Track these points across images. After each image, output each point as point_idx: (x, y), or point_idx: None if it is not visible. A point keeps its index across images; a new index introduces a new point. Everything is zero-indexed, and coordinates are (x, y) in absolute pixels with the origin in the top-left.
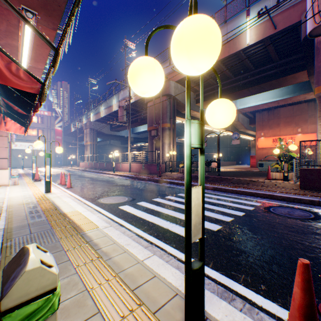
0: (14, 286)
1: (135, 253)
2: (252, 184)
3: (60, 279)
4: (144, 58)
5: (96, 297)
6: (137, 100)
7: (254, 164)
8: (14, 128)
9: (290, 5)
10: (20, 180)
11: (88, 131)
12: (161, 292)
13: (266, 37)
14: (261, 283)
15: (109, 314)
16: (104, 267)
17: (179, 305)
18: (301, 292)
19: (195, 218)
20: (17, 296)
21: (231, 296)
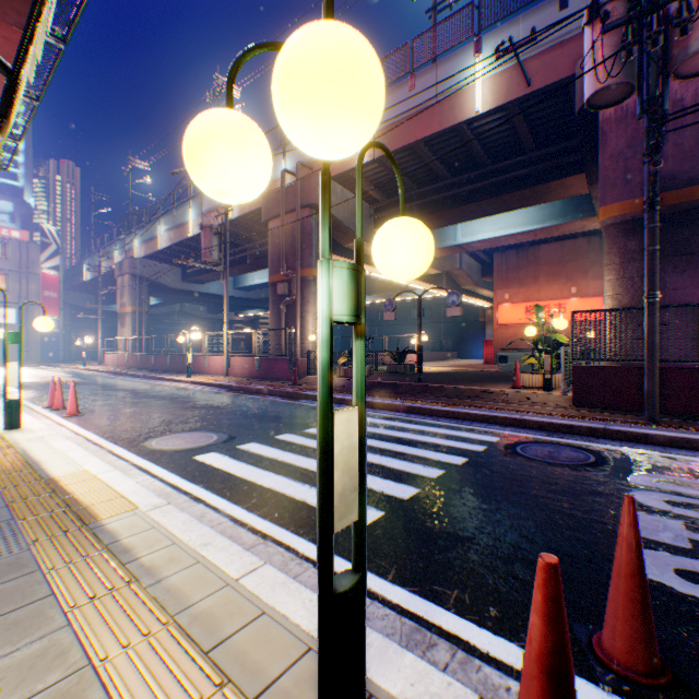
0: None
1: (221, 563)
2: (485, 398)
3: (23, 644)
4: (221, 112)
5: (112, 679)
6: (244, 213)
7: (490, 357)
8: None
9: (555, 42)
10: None
11: (126, 281)
12: (274, 649)
13: (511, 100)
14: (489, 603)
15: None
16: (142, 603)
17: (312, 674)
18: (542, 623)
19: (344, 478)
20: None
21: (430, 639)
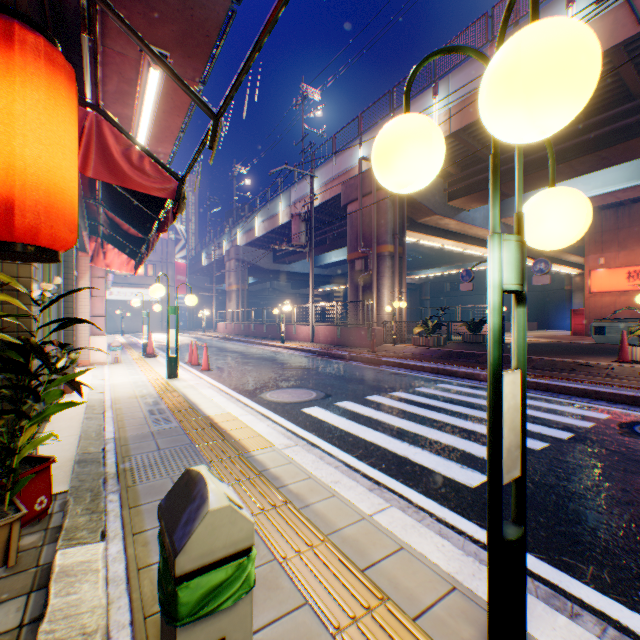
0: (193, 535)
1: (353, 500)
2: (583, 371)
3: None
4: (409, 117)
5: (295, 574)
6: (325, 200)
7: (580, 328)
8: (119, 263)
9: None
10: (122, 355)
11: (232, 265)
12: (420, 581)
13: (615, 44)
14: (636, 587)
15: (327, 609)
16: (299, 520)
17: (463, 611)
18: None
19: (509, 435)
20: (198, 553)
21: (571, 608)
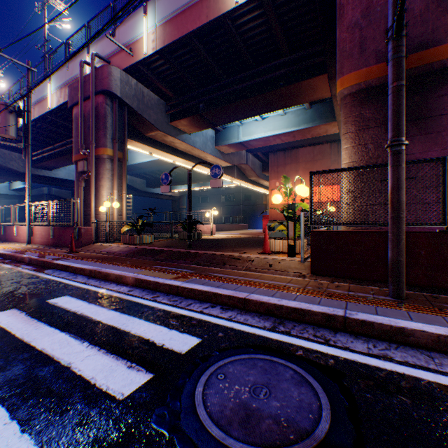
0: None
1: None
2: (231, 265)
3: None
4: None
5: None
6: (60, 104)
7: None
8: None
9: None
10: None
11: None
12: None
13: None
14: None
15: None
16: None
17: None
18: None
19: None
20: None
21: None
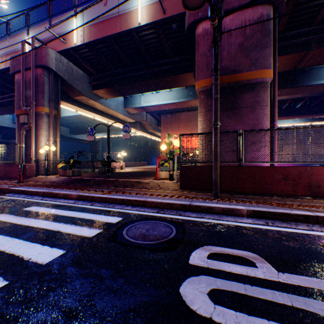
0: None
1: None
2: (136, 186)
3: None
4: None
5: None
6: (1, 68)
7: None
8: None
9: None
10: None
11: None
12: None
13: (157, 20)
14: None
15: None
16: None
17: None
18: None
19: None
20: None
21: None
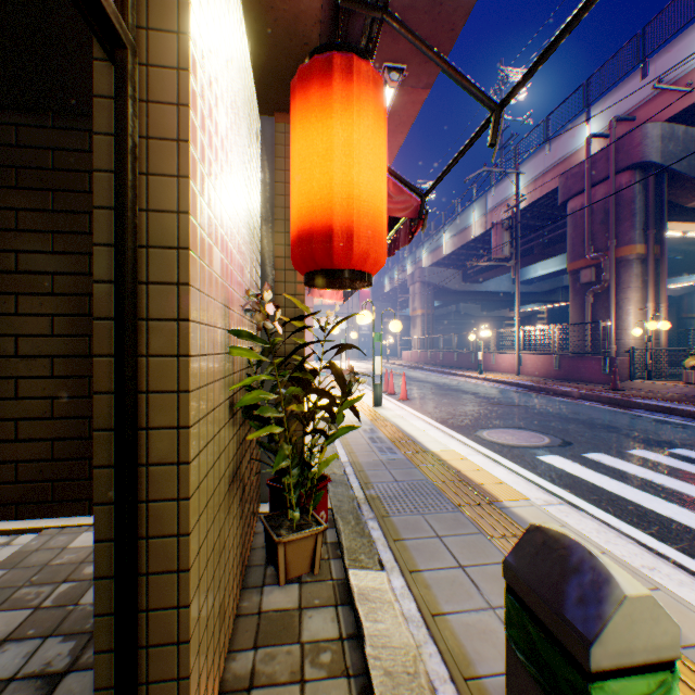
0: (607, 623)
1: None
2: None
3: None
4: None
5: None
6: (532, 200)
7: None
8: (329, 292)
9: None
10: None
11: (415, 289)
12: None
13: None
14: None
15: None
16: None
17: None
18: None
19: None
20: (612, 649)
21: None
